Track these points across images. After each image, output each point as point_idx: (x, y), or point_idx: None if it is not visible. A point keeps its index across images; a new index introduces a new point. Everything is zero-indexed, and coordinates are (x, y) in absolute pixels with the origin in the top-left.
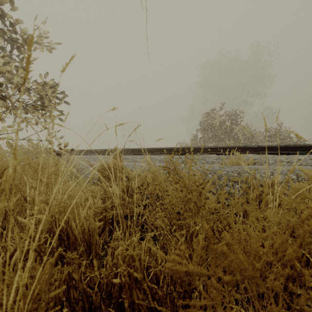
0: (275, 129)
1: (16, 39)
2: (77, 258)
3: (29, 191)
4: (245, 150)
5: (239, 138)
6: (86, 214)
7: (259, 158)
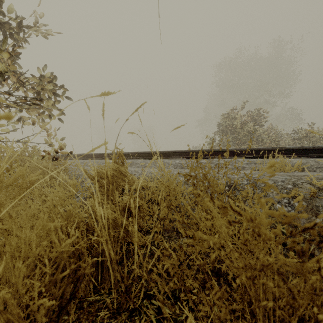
0: (305, 130)
1: (6, 23)
2: None
3: None
4: (281, 153)
5: (263, 140)
6: None
7: (306, 163)
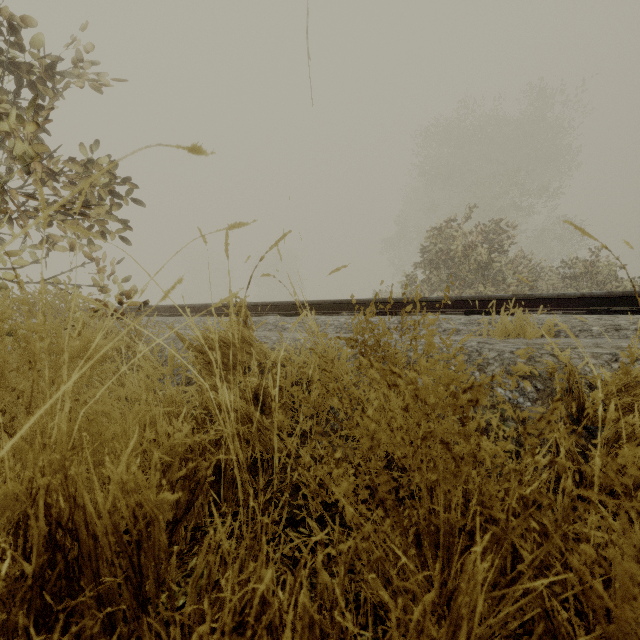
0: (584, 261)
1: (24, 63)
2: (94, 610)
3: (6, 402)
4: (529, 304)
5: (506, 280)
6: (125, 475)
7: (565, 322)
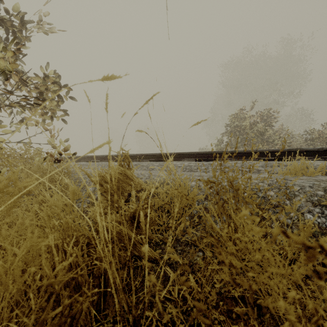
0: (318, 131)
1: (7, 19)
2: None
3: None
4: (298, 154)
5: (274, 141)
6: None
7: None
